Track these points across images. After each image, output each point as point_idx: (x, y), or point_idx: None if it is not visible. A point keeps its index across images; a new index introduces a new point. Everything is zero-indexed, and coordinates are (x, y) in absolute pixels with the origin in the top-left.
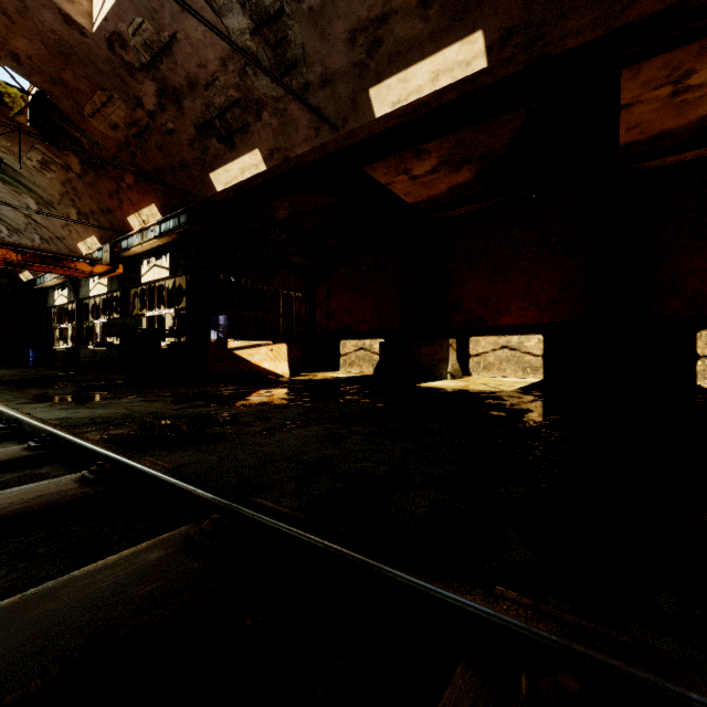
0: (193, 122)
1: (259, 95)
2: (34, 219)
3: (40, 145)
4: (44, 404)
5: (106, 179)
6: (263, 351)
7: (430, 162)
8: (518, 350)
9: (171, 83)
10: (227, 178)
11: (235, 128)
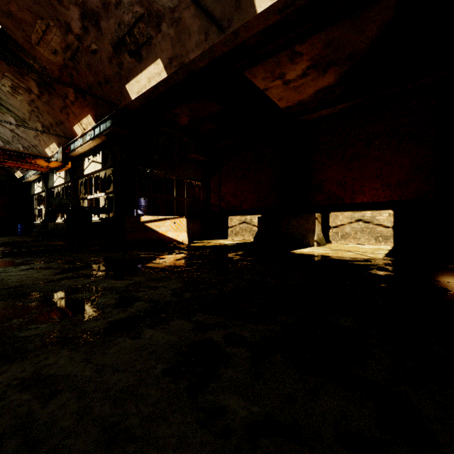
0: (110, 40)
1: (158, 8)
2: (16, 133)
3: (8, 73)
4: None
5: (56, 98)
6: (168, 224)
7: (301, 66)
8: (371, 223)
9: (90, 6)
10: (138, 87)
11: (142, 42)
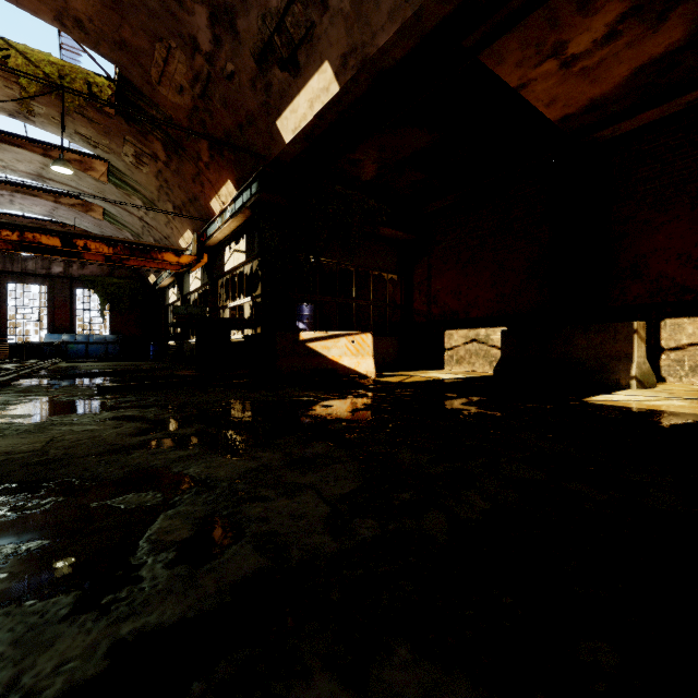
0: (252, 50)
1: None
2: (146, 221)
3: (129, 135)
4: None
5: (187, 162)
6: (342, 344)
7: (605, 17)
8: None
9: None
10: (294, 121)
11: (298, 39)
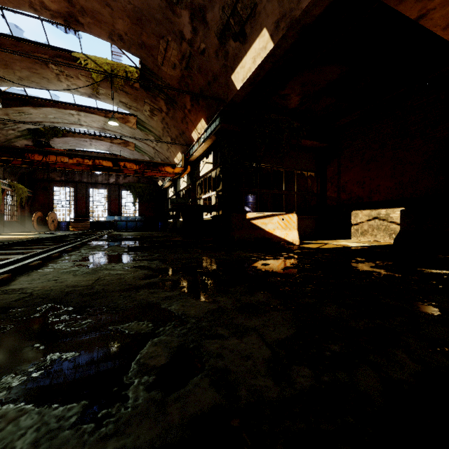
0: (215, 32)
1: None
2: (156, 149)
3: (147, 99)
4: (72, 264)
5: (178, 110)
6: (275, 221)
7: None
8: None
9: (197, 2)
10: (243, 74)
11: (245, 17)
